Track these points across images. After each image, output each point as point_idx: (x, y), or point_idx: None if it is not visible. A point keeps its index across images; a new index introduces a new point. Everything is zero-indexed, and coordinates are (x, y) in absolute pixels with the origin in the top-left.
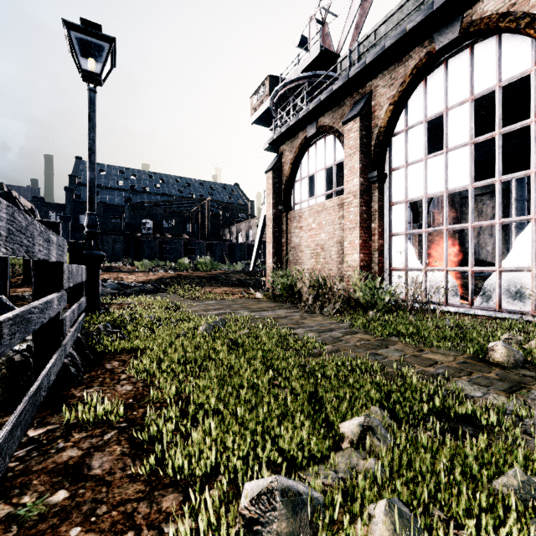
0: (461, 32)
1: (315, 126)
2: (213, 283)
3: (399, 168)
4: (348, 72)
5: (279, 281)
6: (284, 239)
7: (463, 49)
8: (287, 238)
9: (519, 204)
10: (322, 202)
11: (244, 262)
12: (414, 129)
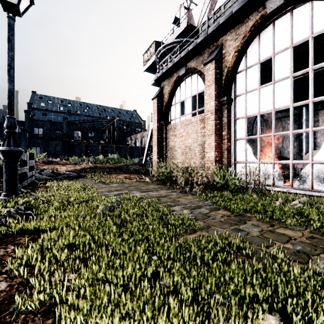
0: None
1: (184, 68)
2: (118, 171)
3: (241, 95)
4: (207, 30)
5: (161, 170)
6: (164, 142)
7: (286, 13)
8: (166, 142)
9: (307, 123)
10: (189, 118)
11: (139, 158)
12: (251, 68)
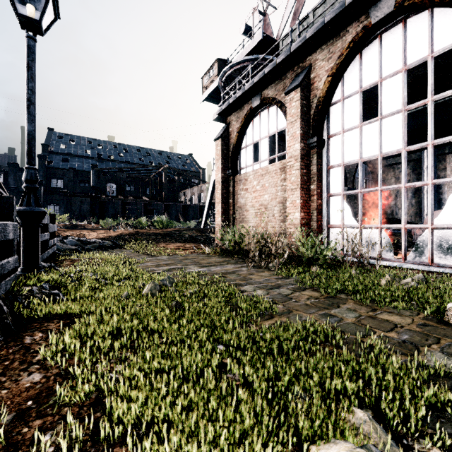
0: (396, 6)
1: (259, 98)
2: (168, 239)
3: (337, 135)
4: (290, 46)
5: (227, 238)
6: (231, 199)
7: (397, 24)
8: (234, 199)
9: None
10: (265, 166)
11: (196, 221)
12: (350, 98)
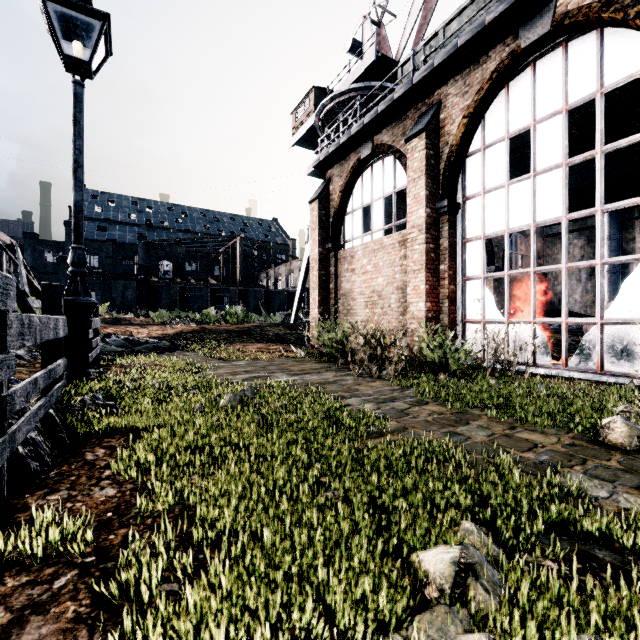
0: (554, 25)
1: (370, 146)
2: (245, 338)
3: (475, 197)
4: (412, 77)
5: (326, 337)
6: (332, 284)
7: (555, 48)
8: (336, 283)
9: (613, 244)
10: (378, 238)
11: (283, 313)
12: (493, 148)
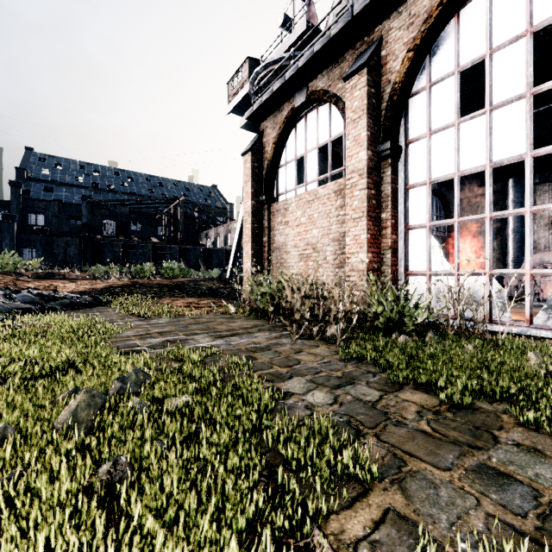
0: None
1: (305, 93)
2: (177, 293)
3: (419, 139)
4: (352, 9)
5: (259, 290)
6: (265, 237)
7: None
8: (269, 236)
9: (517, 206)
10: (313, 189)
11: (221, 269)
12: (440, 84)
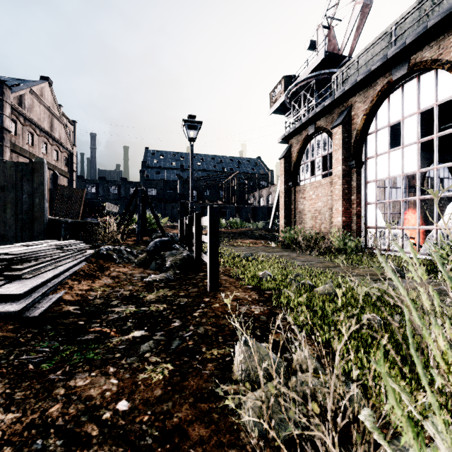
0: (409, 70)
1: (314, 127)
2: (243, 237)
3: (372, 158)
4: (334, 94)
5: (286, 235)
6: (292, 206)
7: (413, 78)
8: (295, 205)
9: None
10: (319, 180)
11: (264, 221)
12: (381, 131)
